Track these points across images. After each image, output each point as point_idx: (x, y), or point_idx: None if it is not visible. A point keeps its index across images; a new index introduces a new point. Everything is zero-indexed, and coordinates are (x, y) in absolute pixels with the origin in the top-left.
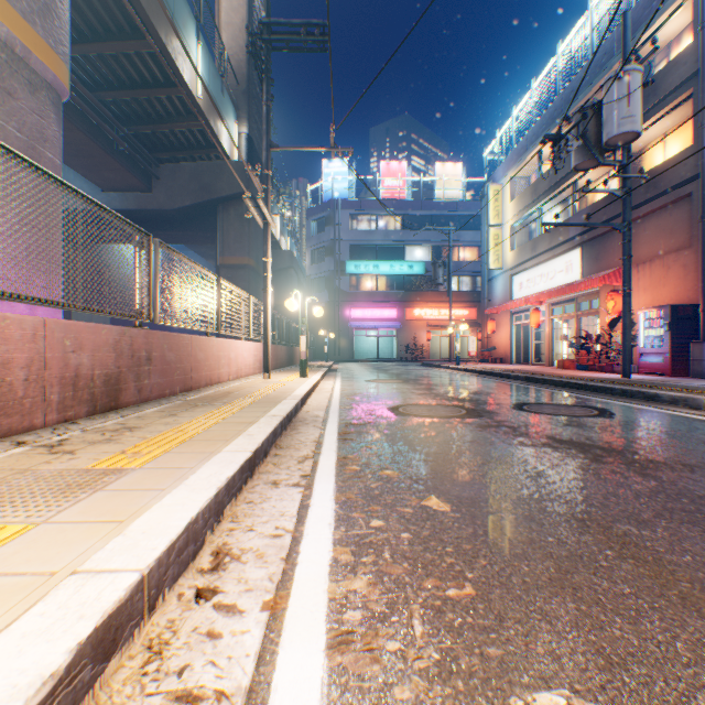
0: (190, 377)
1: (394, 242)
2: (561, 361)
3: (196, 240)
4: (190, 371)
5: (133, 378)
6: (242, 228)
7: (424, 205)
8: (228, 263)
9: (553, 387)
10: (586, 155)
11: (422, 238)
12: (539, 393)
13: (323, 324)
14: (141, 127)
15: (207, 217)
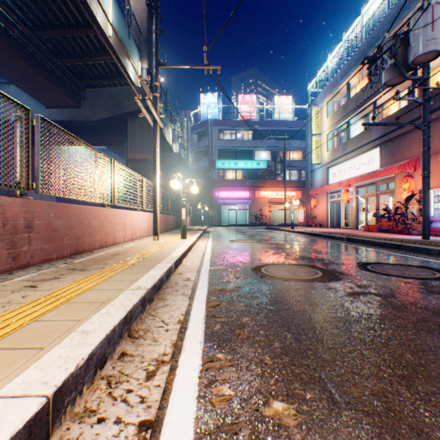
0: (82, 241)
1: (247, 148)
2: (366, 226)
3: (113, 143)
4: (82, 236)
5: (5, 246)
6: (144, 134)
7: (267, 123)
8: (134, 158)
9: (373, 246)
10: (394, 73)
11: (265, 145)
12: (367, 252)
13: (201, 201)
14: (70, 60)
15: (120, 127)
